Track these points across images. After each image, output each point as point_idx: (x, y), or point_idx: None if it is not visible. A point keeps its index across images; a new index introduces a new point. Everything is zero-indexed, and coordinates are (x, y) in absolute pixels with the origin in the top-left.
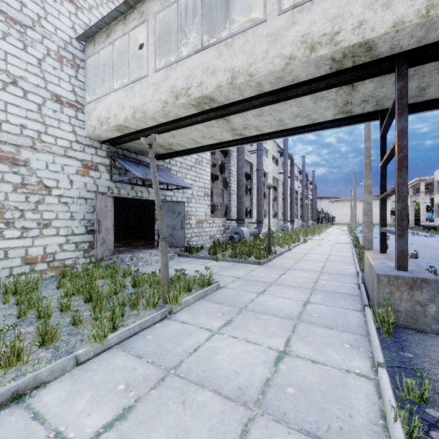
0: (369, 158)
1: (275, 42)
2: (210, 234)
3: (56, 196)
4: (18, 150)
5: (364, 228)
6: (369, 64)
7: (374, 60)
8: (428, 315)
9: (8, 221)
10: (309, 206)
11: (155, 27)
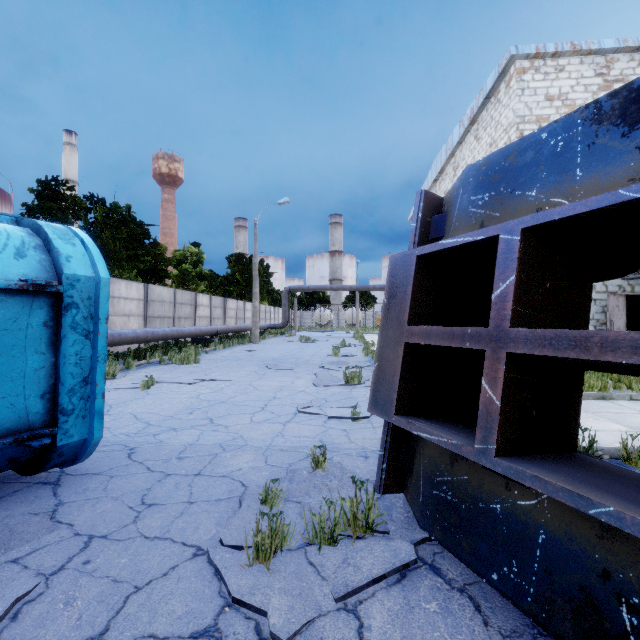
0: None
1: None
2: None
3: None
4: None
5: None
6: None
7: None
8: None
9: None
10: None
11: None
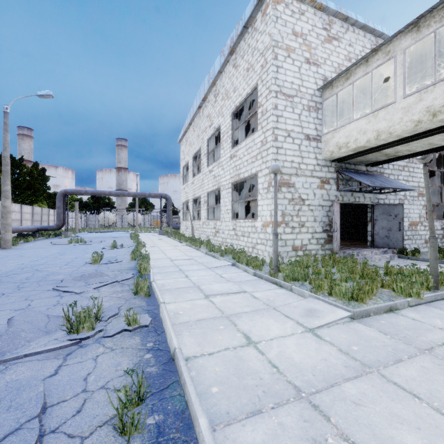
0: None
1: None
2: (424, 238)
3: (307, 205)
4: (290, 177)
5: None
6: None
7: None
8: None
9: (286, 223)
10: None
11: (404, 60)
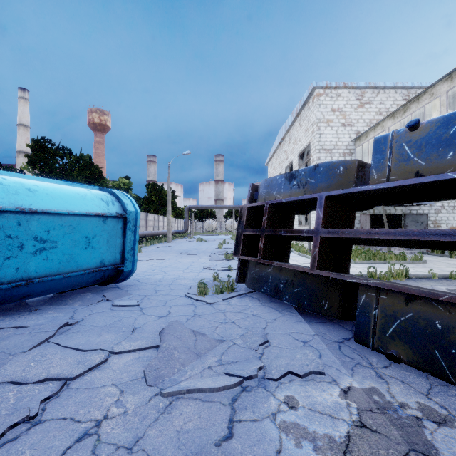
0: None
1: None
2: None
3: None
4: None
5: None
6: None
7: None
8: None
9: None
10: None
11: None
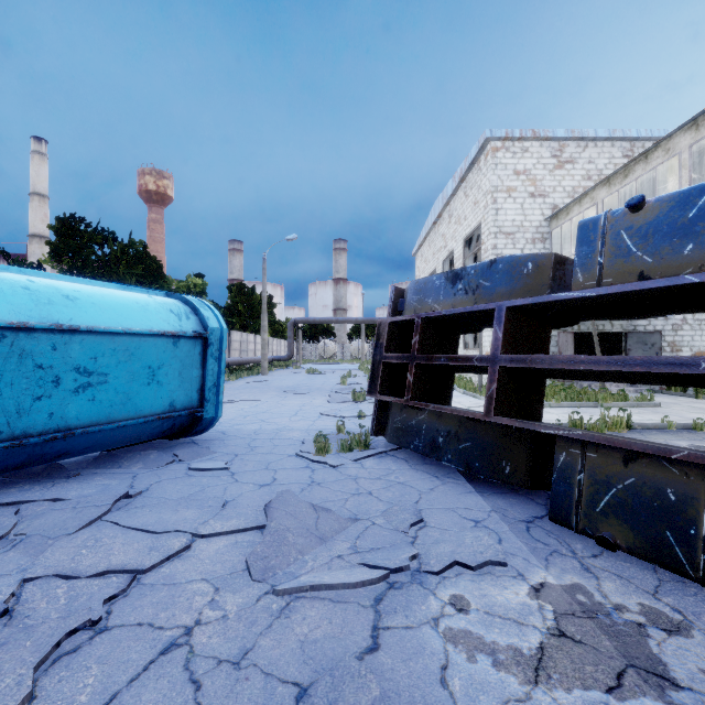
0: None
1: None
2: None
3: None
4: None
5: None
6: None
7: None
8: None
9: None
10: None
11: (602, 209)
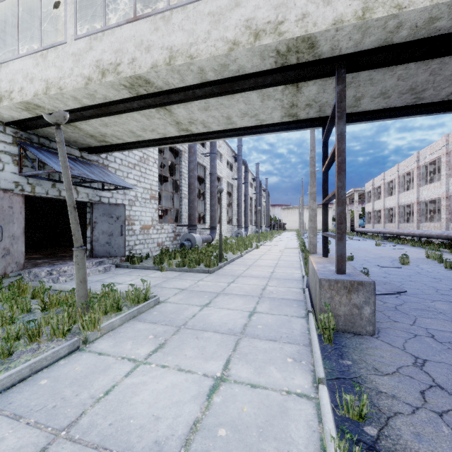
0: (314, 167)
1: (218, 23)
2: (157, 241)
3: None
4: None
5: (310, 233)
6: (312, 63)
7: (316, 60)
8: (363, 317)
9: None
10: (262, 212)
11: None
